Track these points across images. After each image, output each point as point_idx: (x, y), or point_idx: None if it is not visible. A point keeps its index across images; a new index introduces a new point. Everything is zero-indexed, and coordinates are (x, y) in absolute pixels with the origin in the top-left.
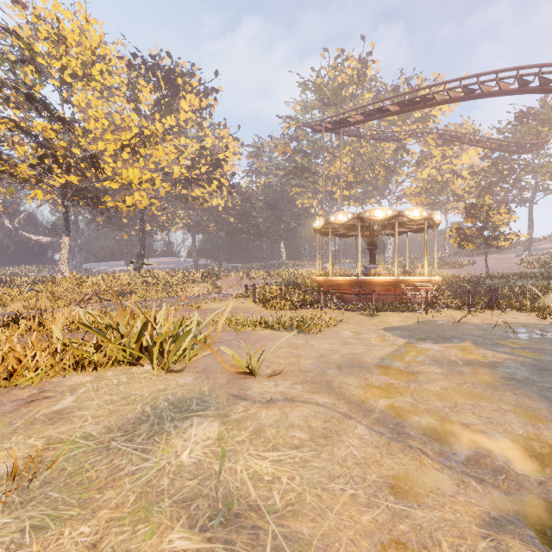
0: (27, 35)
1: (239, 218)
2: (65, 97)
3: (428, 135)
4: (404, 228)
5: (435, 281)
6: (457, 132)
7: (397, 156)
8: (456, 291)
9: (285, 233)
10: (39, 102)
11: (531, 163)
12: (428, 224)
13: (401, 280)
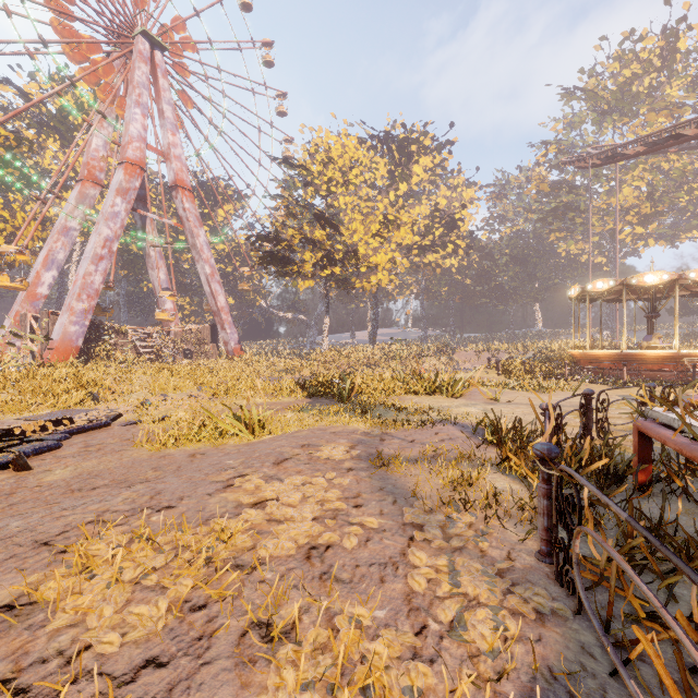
0: (307, 164)
1: (477, 280)
2: (329, 203)
3: None
4: None
5: None
6: None
7: None
8: None
9: (541, 293)
10: (322, 219)
11: None
12: None
13: (683, 355)
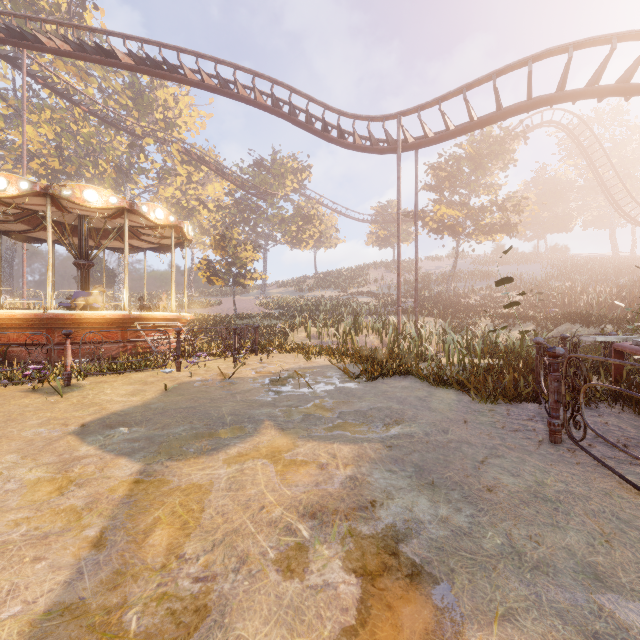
0: None
1: None
2: None
3: (172, 145)
4: (140, 242)
5: (186, 320)
6: (205, 154)
7: (132, 156)
8: (208, 333)
9: None
10: None
11: (267, 211)
12: (176, 240)
13: (135, 317)
